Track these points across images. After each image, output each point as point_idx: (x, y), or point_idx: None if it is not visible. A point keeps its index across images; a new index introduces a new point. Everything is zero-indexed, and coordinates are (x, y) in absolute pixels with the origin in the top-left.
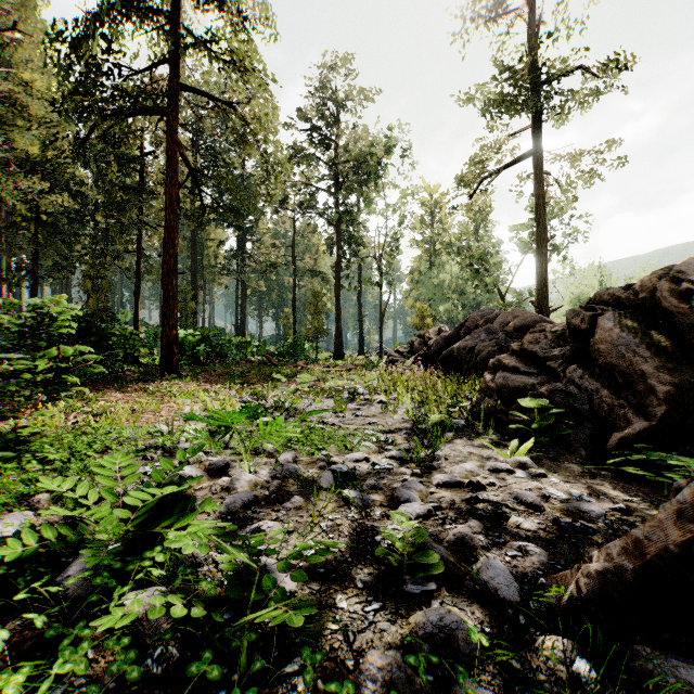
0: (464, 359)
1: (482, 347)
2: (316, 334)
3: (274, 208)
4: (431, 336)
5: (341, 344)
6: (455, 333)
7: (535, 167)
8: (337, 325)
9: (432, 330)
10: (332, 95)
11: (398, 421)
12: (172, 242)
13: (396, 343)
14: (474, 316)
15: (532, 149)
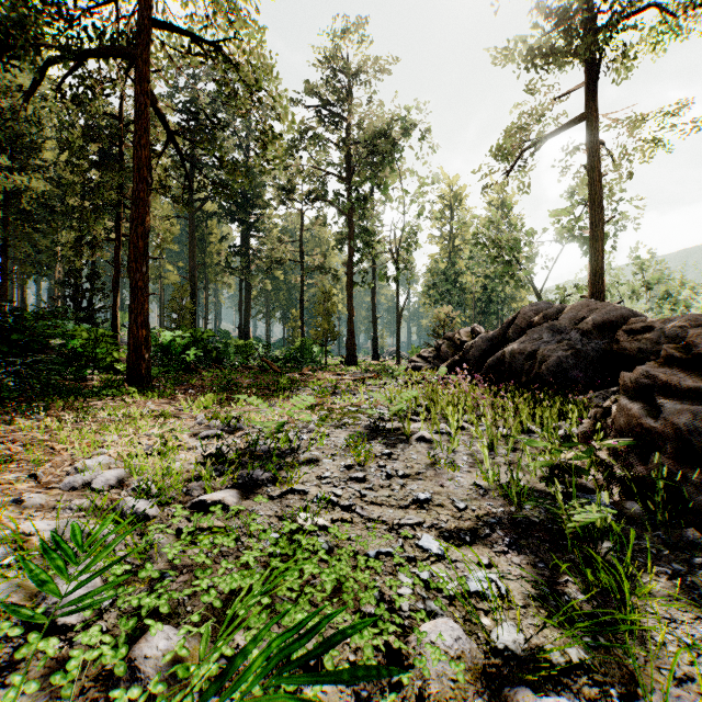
0: (521, 367)
1: (546, 351)
2: (325, 337)
3: (280, 199)
4: (462, 338)
5: (353, 347)
6: (501, 333)
7: (587, 135)
8: (349, 327)
9: (463, 330)
10: (343, 67)
11: (470, 492)
12: (142, 218)
13: (413, 346)
14: (525, 311)
15: (584, 112)
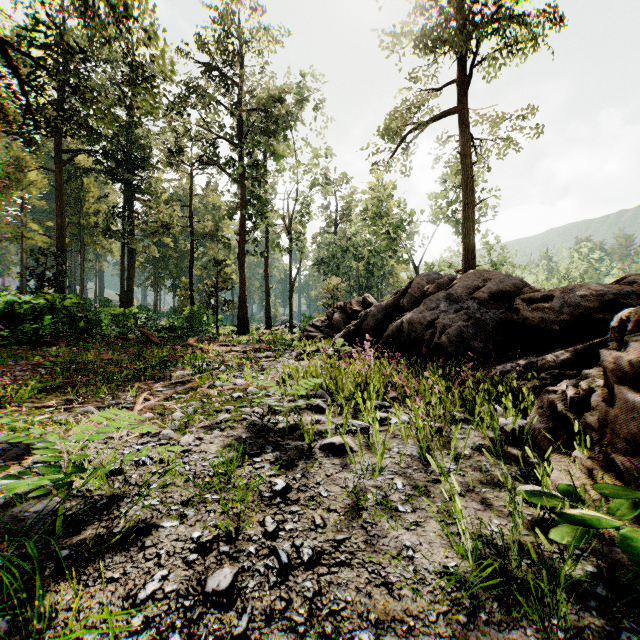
0: (421, 337)
1: (446, 321)
2: (216, 305)
3: (168, 161)
4: (354, 307)
5: (245, 316)
6: (395, 302)
7: (461, 124)
8: (241, 296)
9: (354, 300)
10: (235, 30)
11: (447, 606)
12: None
13: (304, 316)
14: (418, 280)
15: (459, 104)
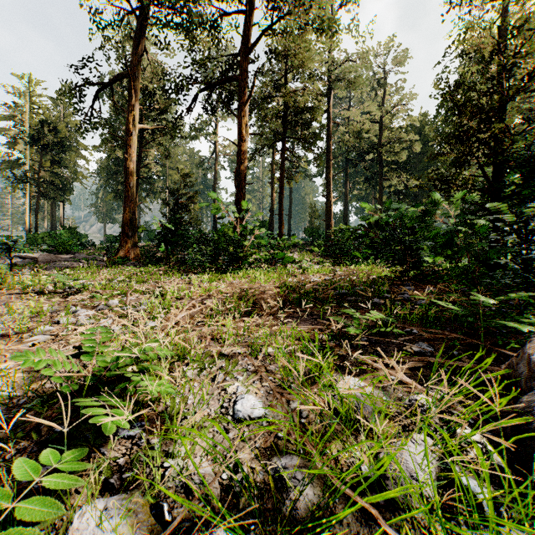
0: None
1: None
2: None
3: None
4: None
5: None
6: None
7: None
8: None
9: None
10: None
11: None
12: None
13: None
14: None
15: None
